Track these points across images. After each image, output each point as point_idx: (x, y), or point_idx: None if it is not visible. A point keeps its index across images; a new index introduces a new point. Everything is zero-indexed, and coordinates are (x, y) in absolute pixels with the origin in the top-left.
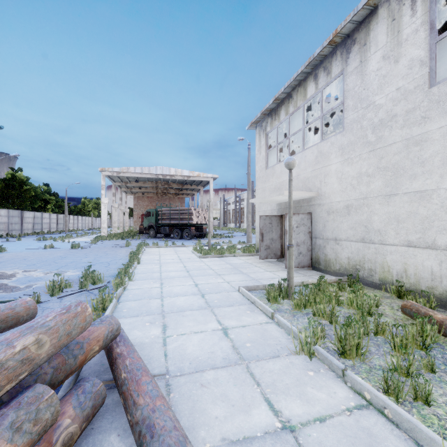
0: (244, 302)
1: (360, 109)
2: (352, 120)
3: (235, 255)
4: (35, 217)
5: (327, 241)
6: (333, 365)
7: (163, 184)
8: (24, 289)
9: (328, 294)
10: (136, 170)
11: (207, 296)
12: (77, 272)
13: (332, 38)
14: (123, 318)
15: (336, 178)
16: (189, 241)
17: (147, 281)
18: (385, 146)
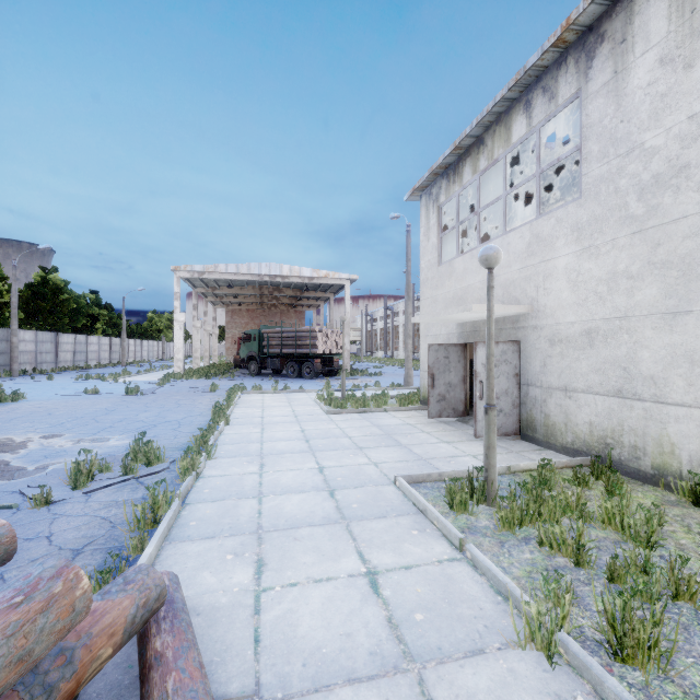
0: (407, 510)
1: (613, 157)
2: (597, 178)
3: (386, 410)
4: (77, 342)
5: (550, 391)
6: (606, 690)
7: (270, 291)
8: (32, 473)
9: (564, 499)
10: (229, 269)
11: (340, 494)
12: (125, 440)
13: (560, 33)
14: (187, 542)
15: (566, 281)
16: (312, 381)
17: (237, 460)
18: (666, 223)
